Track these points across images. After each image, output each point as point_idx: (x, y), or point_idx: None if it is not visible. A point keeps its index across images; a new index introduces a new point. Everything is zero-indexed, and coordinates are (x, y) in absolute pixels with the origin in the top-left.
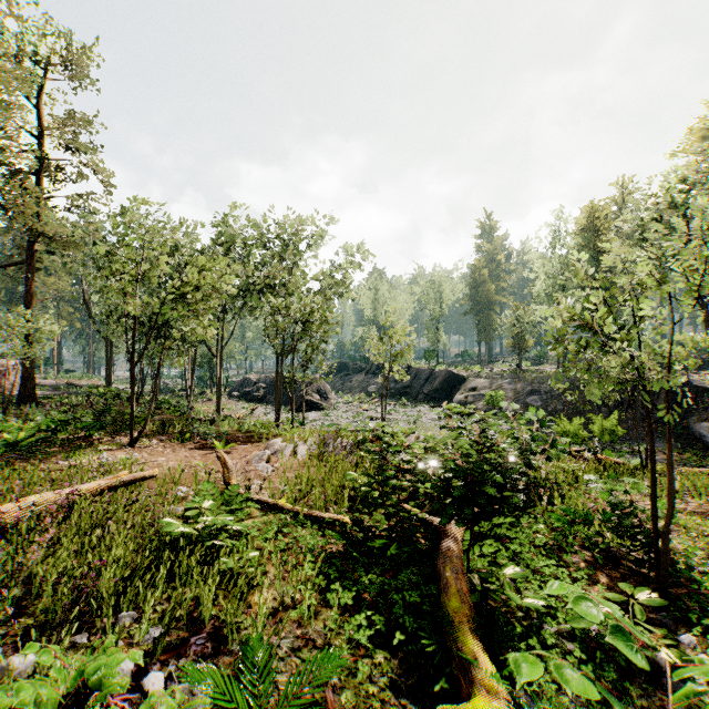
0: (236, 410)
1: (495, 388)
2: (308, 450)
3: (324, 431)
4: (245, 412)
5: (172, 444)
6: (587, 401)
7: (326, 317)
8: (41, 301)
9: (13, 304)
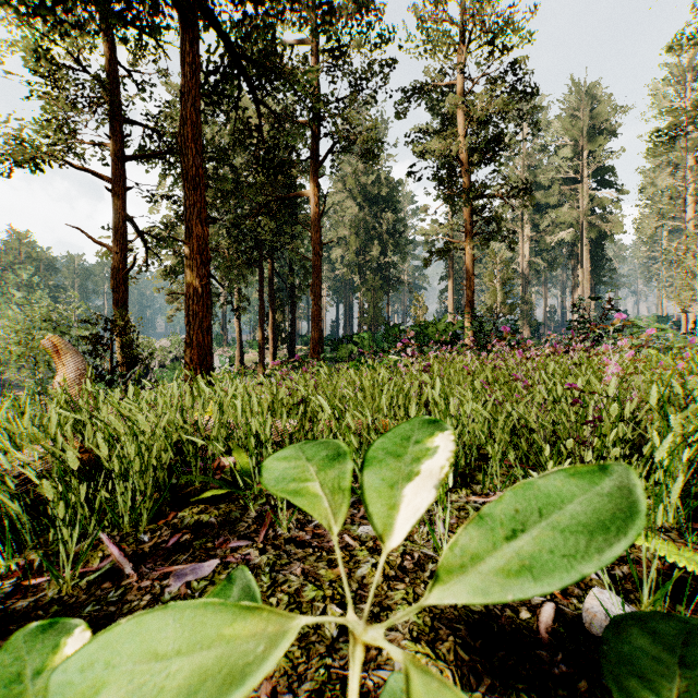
0: None
1: None
2: None
3: None
4: None
5: None
6: None
7: None
8: None
9: None
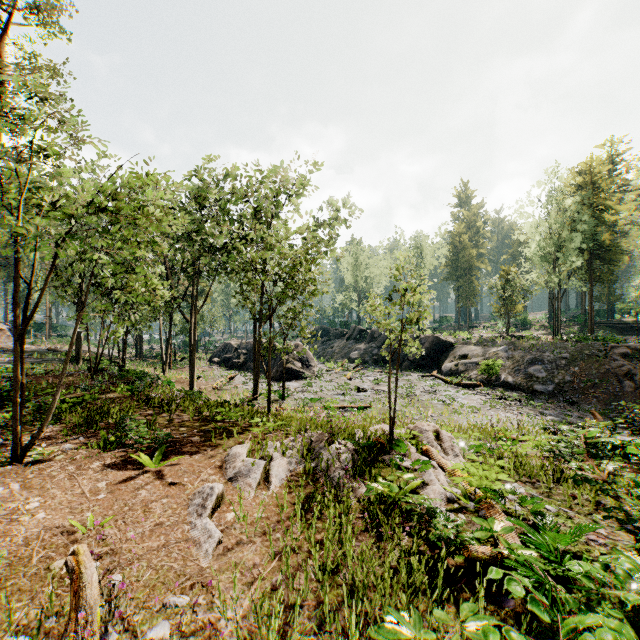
0: (214, 378)
1: (489, 356)
2: (288, 466)
3: (309, 421)
4: (223, 381)
5: (86, 454)
6: (603, 372)
7: (311, 272)
8: (30, 268)
9: (2, 270)
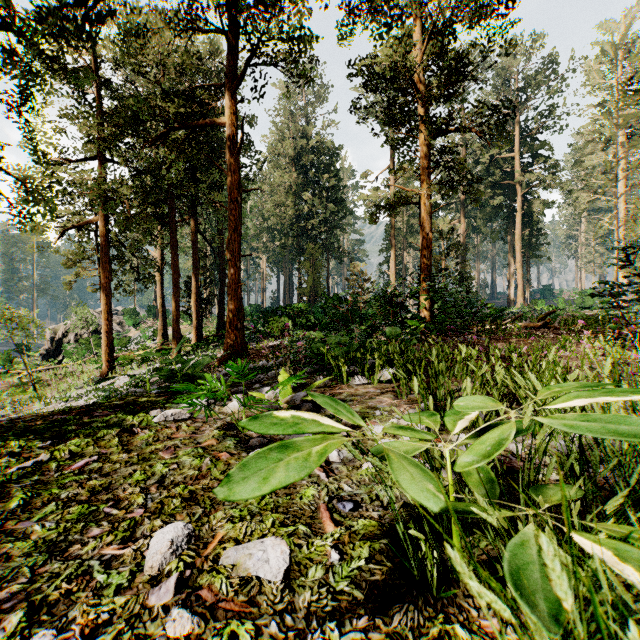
0: None
1: None
2: None
3: None
4: None
5: None
6: None
7: None
8: None
9: None
